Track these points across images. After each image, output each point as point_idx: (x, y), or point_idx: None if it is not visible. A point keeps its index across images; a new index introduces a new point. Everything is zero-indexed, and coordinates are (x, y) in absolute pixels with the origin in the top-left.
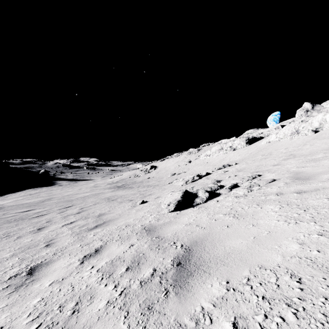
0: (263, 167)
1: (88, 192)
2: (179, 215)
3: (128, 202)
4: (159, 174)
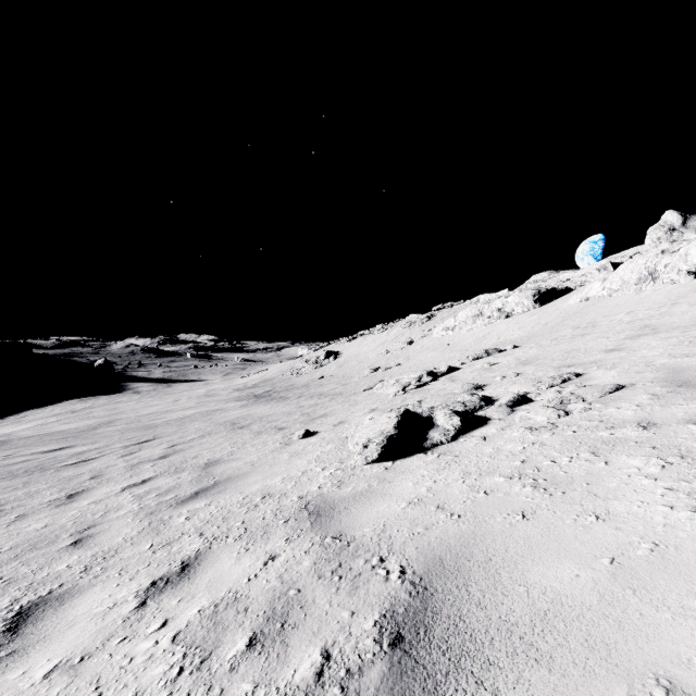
0: (583, 355)
1: (192, 407)
2: (390, 474)
3: (274, 434)
4: (345, 369)
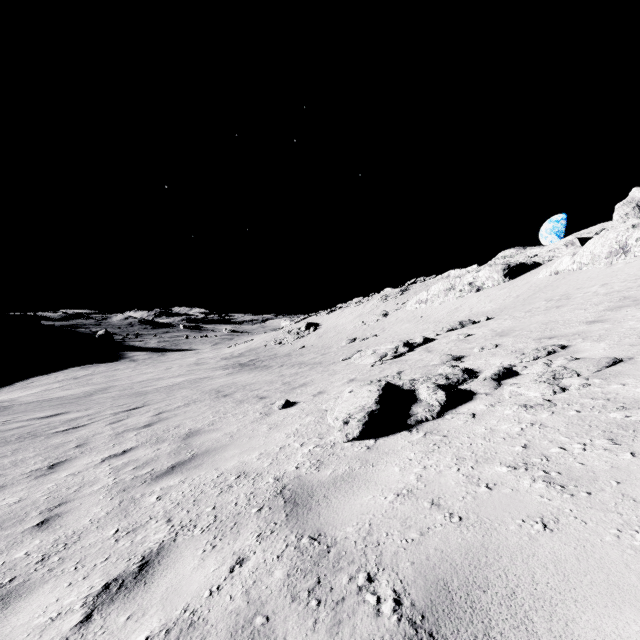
0: (562, 326)
1: (182, 374)
2: (373, 454)
3: (255, 403)
4: (324, 340)
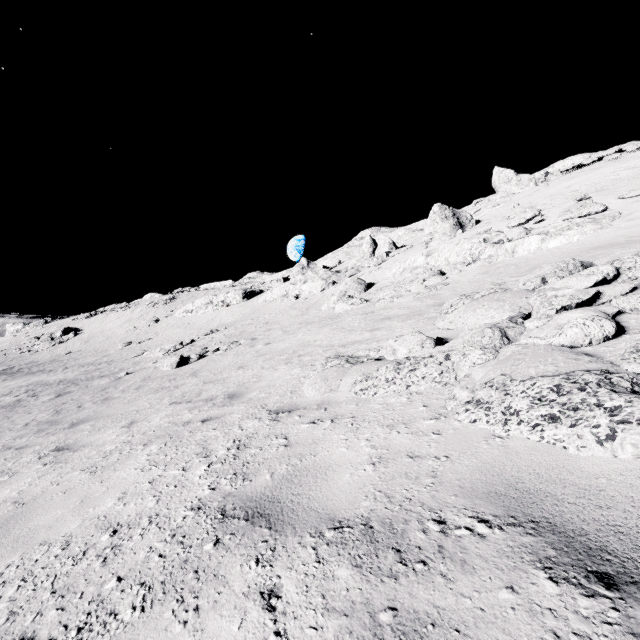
0: (244, 334)
1: None
2: (181, 368)
3: (101, 378)
4: (93, 344)
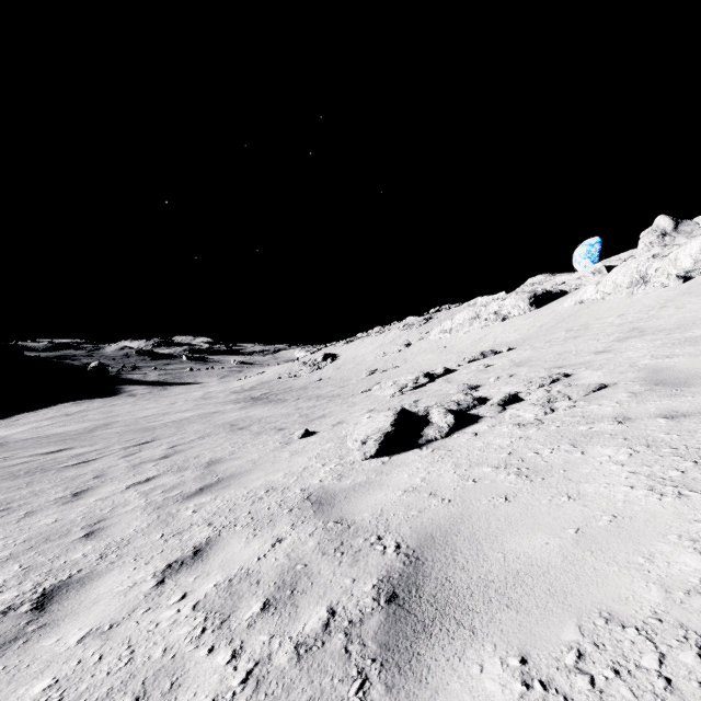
0: (573, 356)
1: (190, 409)
2: (387, 467)
3: (274, 434)
4: (342, 372)
